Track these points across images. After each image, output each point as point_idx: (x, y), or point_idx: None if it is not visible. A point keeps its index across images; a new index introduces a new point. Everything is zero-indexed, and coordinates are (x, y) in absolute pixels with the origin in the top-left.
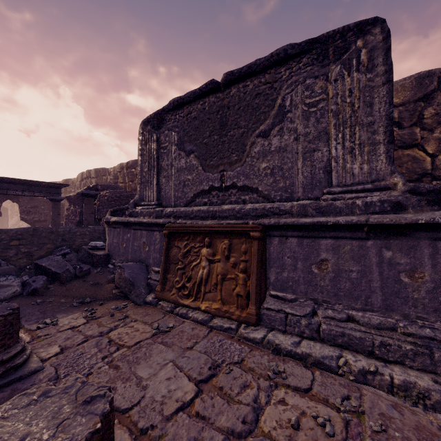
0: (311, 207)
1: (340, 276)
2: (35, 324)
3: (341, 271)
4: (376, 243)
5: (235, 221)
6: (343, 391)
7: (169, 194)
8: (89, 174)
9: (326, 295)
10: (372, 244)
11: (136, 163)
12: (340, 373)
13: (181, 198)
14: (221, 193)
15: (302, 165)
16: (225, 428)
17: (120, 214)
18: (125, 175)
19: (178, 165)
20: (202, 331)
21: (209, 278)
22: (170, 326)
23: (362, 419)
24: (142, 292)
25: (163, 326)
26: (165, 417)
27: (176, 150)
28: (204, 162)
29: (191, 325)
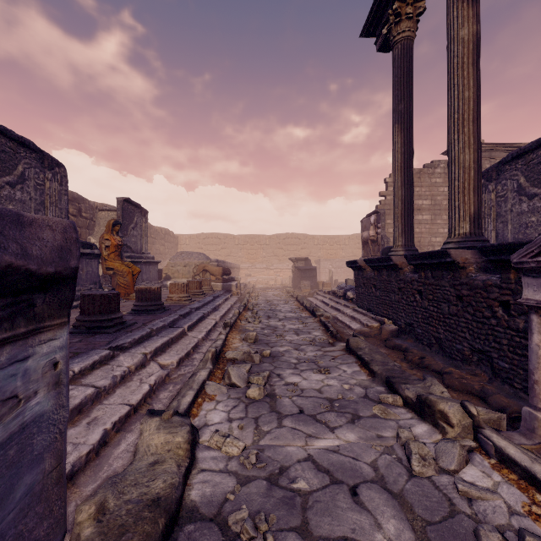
0: None
1: None
2: None
3: None
4: None
5: None
6: None
7: None
8: None
9: None
10: None
11: None
12: None
13: None
14: None
15: None
16: None
17: None
18: None
19: None
20: None
21: None
22: None
23: None
24: None
25: None
26: None
27: None
28: None
29: None
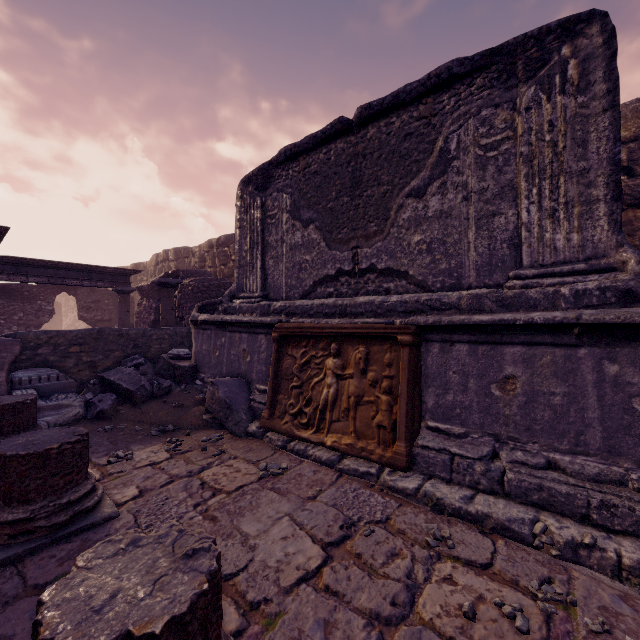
0: (490, 298)
1: (534, 401)
2: (104, 457)
3: (537, 393)
4: (593, 352)
5: (374, 319)
6: (541, 571)
7: (279, 282)
8: (166, 256)
9: (514, 430)
10: (586, 354)
11: (229, 239)
12: (536, 544)
13: (296, 287)
14: (353, 280)
15: (476, 237)
16: (367, 610)
17: (212, 311)
18: (214, 256)
19: (292, 240)
20: (329, 475)
21: (338, 400)
22: (283, 467)
23: (572, 612)
24: (242, 419)
25: (274, 467)
26: (283, 589)
27: (289, 219)
28: (328, 236)
29: (313, 467)
